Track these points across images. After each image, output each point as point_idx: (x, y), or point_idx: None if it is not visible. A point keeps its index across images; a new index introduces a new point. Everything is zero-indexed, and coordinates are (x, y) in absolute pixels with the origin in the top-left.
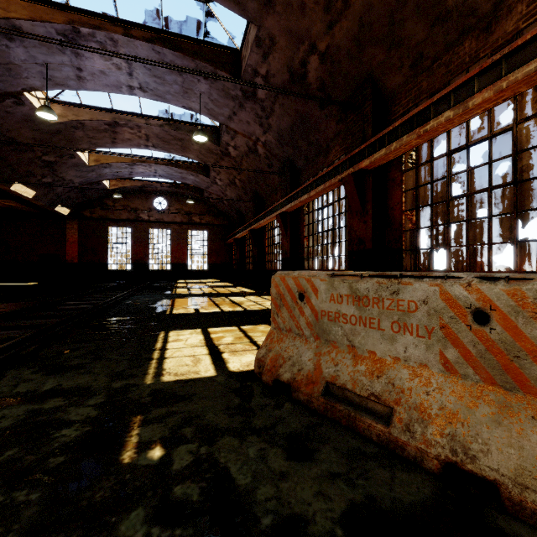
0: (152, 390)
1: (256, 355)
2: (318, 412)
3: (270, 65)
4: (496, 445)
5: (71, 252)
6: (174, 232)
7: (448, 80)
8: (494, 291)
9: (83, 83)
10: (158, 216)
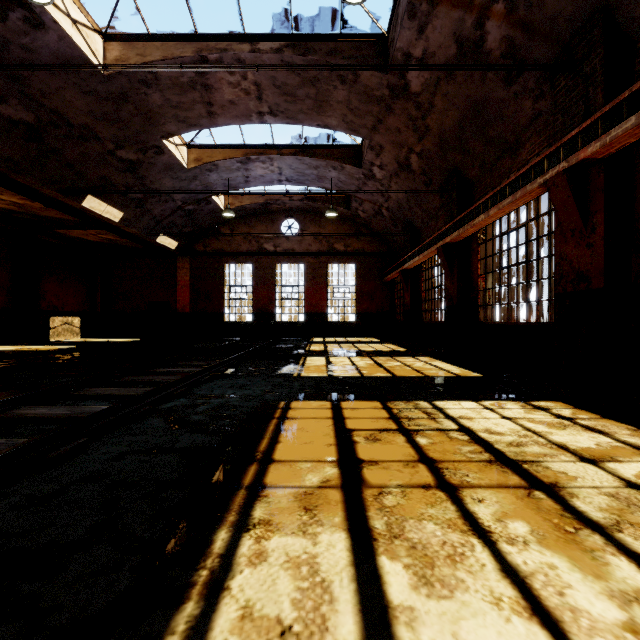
0: None
1: None
2: None
3: None
4: None
5: (182, 298)
6: (309, 267)
7: None
8: None
9: None
10: (286, 245)
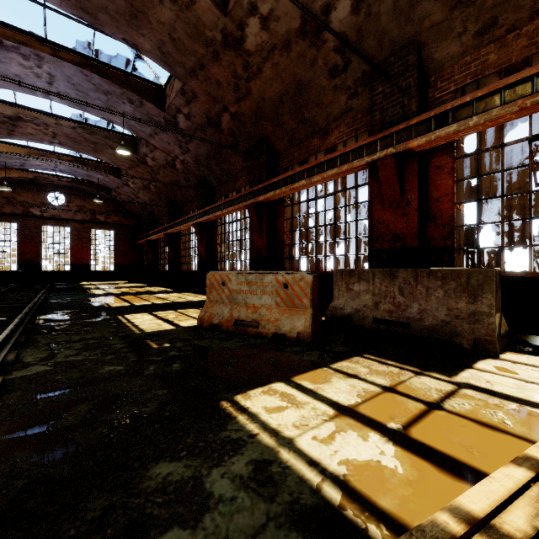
0: (144, 334)
1: (198, 316)
2: (232, 332)
3: (192, 109)
4: (286, 324)
5: None
6: (75, 230)
7: (307, 157)
8: (289, 277)
9: None
10: (53, 212)
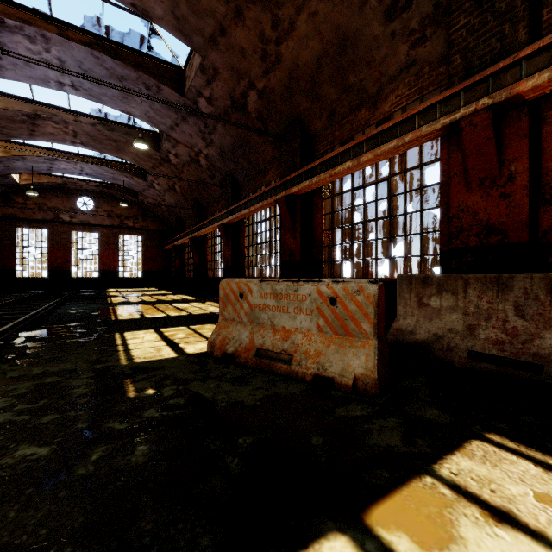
0: (130, 367)
1: (208, 339)
2: (252, 367)
3: (214, 90)
4: (335, 362)
5: None
6: (103, 235)
7: (352, 135)
8: (338, 288)
9: (0, 71)
10: (82, 217)
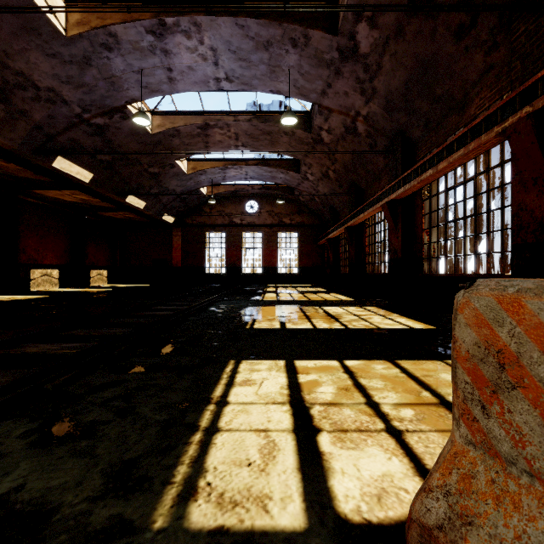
0: None
1: (412, 507)
2: None
3: None
4: None
5: (176, 257)
6: (265, 234)
7: None
8: None
9: (174, 85)
10: (249, 219)
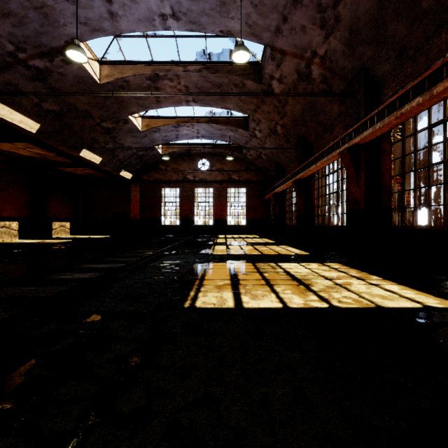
0: None
1: None
2: None
3: None
4: None
5: (134, 210)
6: (216, 190)
7: None
8: None
9: (117, 23)
10: (201, 176)
